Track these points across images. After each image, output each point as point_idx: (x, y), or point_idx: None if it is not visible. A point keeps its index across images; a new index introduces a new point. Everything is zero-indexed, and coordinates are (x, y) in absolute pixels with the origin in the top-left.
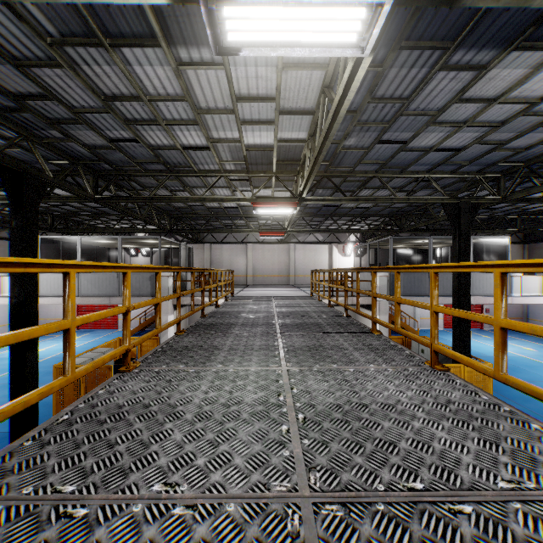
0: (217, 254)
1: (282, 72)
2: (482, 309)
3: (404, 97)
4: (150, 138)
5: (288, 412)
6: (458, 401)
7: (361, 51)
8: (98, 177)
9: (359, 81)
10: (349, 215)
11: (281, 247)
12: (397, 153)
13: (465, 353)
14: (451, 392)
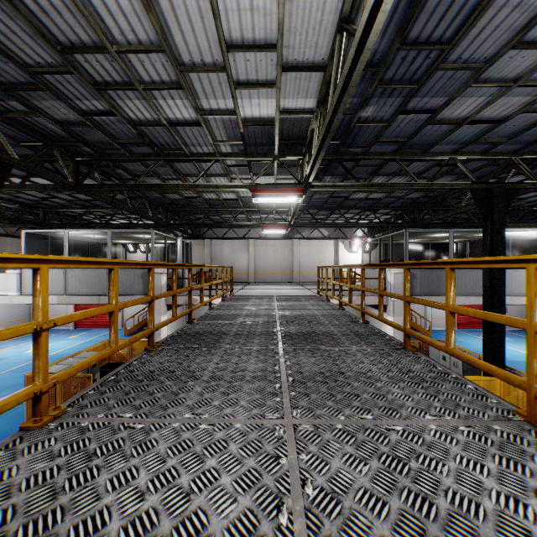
0: (218, 251)
1: (286, 1)
2: None
3: (444, 42)
4: (129, 111)
5: None
6: None
7: None
8: (80, 163)
9: None
10: (358, 207)
11: (284, 243)
12: (422, 128)
13: (498, 363)
14: None
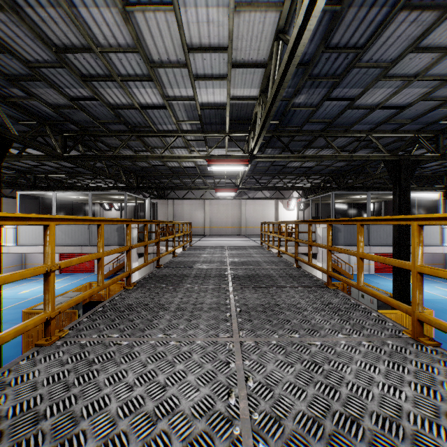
0: (179, 209)
1: (235, 15)
2: None
3: (358, 47)
4: (109, 97)
5: (243, 437)
6: None
7: None
8: (67, 138)
9: (324, 1)
10: (294, 173)
11: (234, 202)
12: (344, 112)
13: (405, 299)
14: None
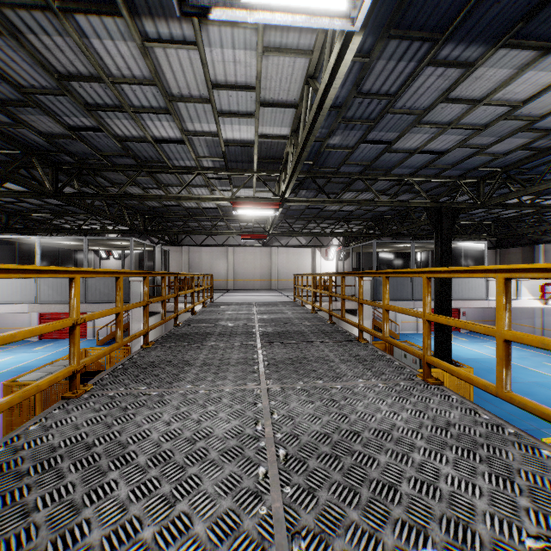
0: (196, 258)
1: (263, 57)
2: (459, 312)
3: (390, 94)
4: (116, 128)
5: (267, 447)
6: (458, 423)
7: (351, 23)
8: (59, 171)
9: (346, 66)
10: (333, 218)
11: (263, 250)
12: (382, 155)
13: (447, 357)
14: (449, 411)
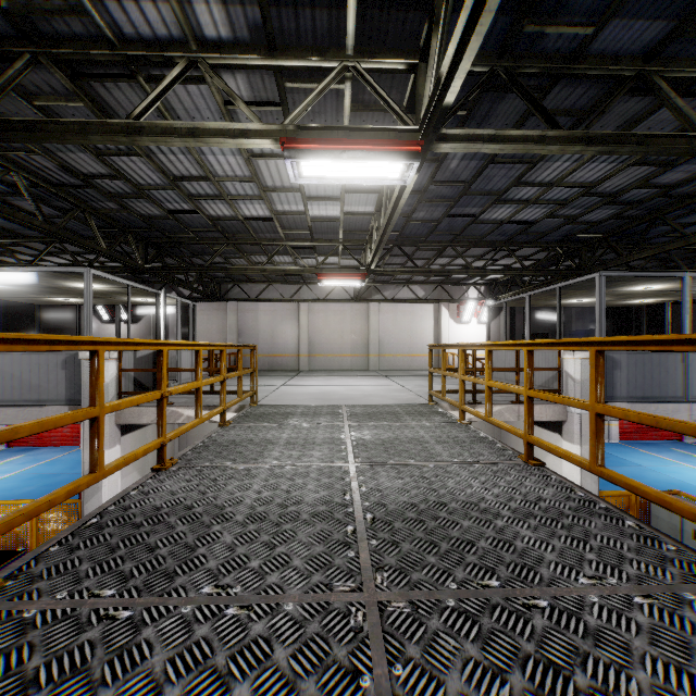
0: (249, 320)
1: None
2: None
3: None
4: None
5: None
6: None
7: None
8: None
9: None
10: (487, 242)
11: (355, 308)
12: None
13: None
14: None
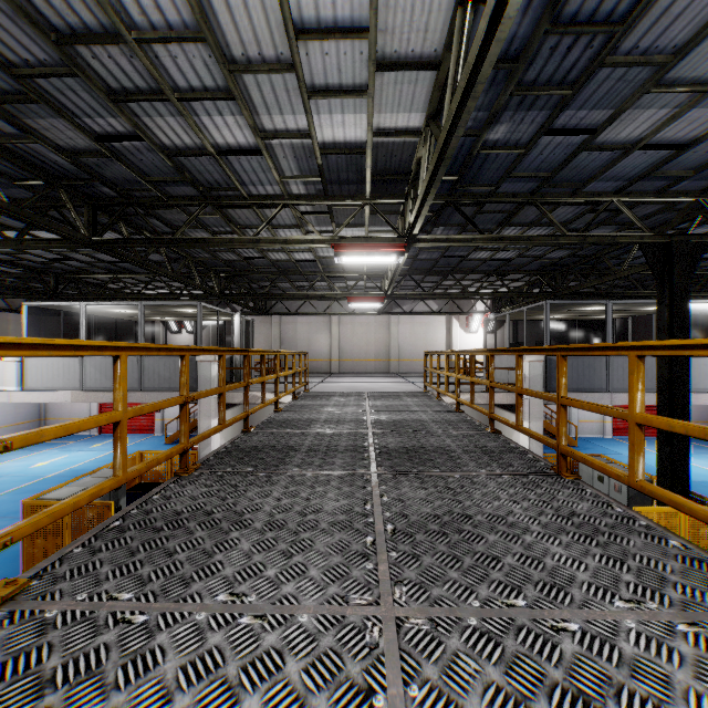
0: (290, 331)
1: None
2: None
3: (615, 21)
4: (161, 133)
5: None
6: None
7: None
8: (98, 210)
9: None
10: (479, 271)
11: (378, 320)
12: (574, 156)
13: (680, 487)
14: None
